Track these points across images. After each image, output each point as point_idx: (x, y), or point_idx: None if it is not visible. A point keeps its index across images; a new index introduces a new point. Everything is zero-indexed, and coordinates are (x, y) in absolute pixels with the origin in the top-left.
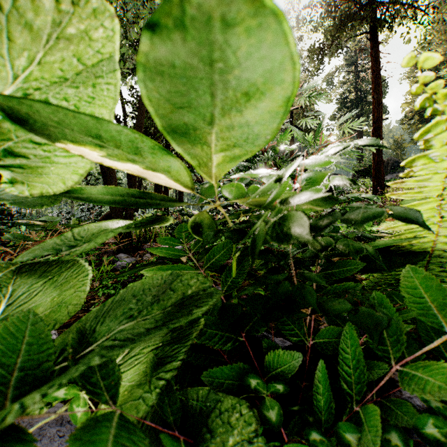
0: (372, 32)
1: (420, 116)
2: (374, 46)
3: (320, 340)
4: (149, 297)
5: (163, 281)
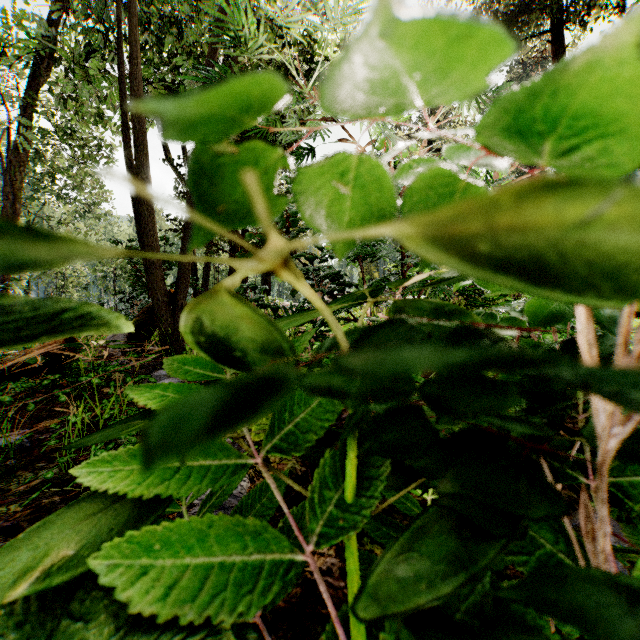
0: (555, 31)
1: None
2: (557, 52)
3: None
4: None
5: None
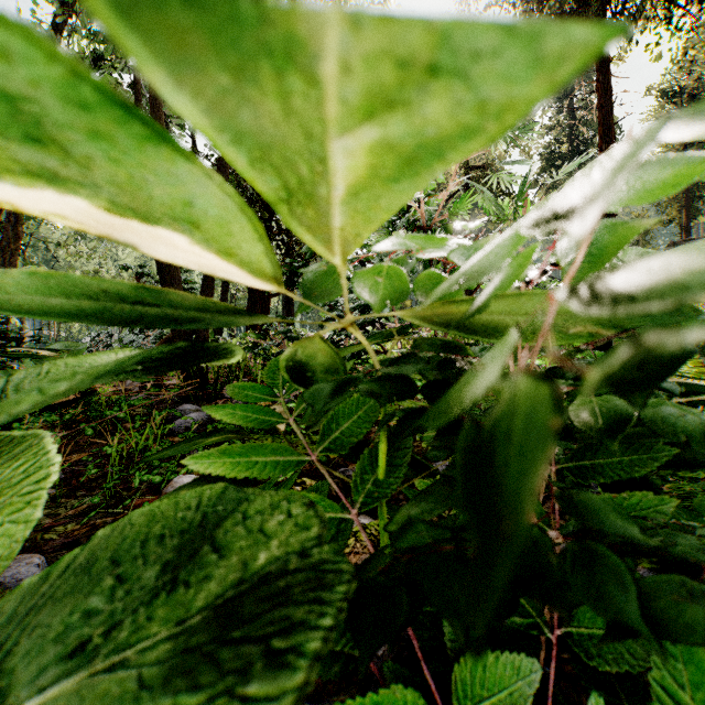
0: None
1: None
2: (601, 66)
3: (581, 630)
4: (154, 568)
5: (199, 512)
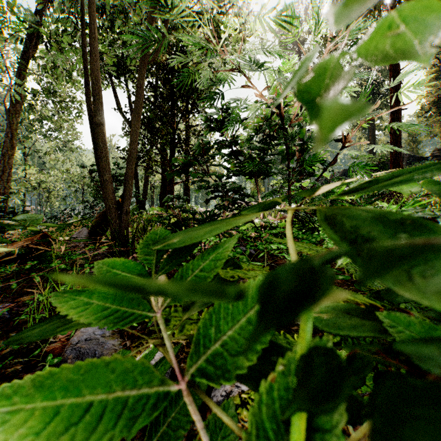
0: None
1: (437, 109)
2: None
3: None
4: None
5: None
